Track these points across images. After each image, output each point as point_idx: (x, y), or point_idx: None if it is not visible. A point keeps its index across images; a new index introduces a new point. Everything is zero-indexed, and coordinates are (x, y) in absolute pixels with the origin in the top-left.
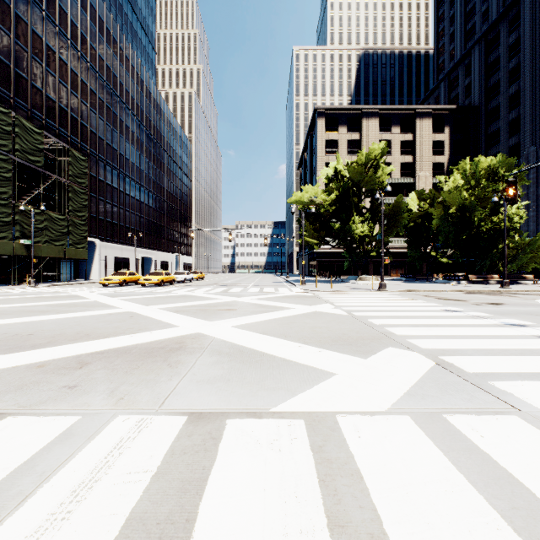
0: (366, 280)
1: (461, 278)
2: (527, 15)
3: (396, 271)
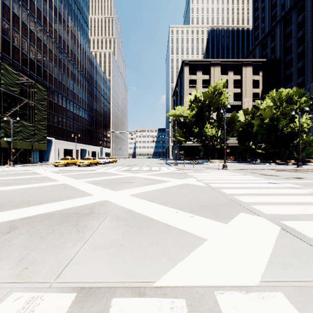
0: (214, 162)
1: (271, 161)
2: (309, 5)
3: (231, 157)
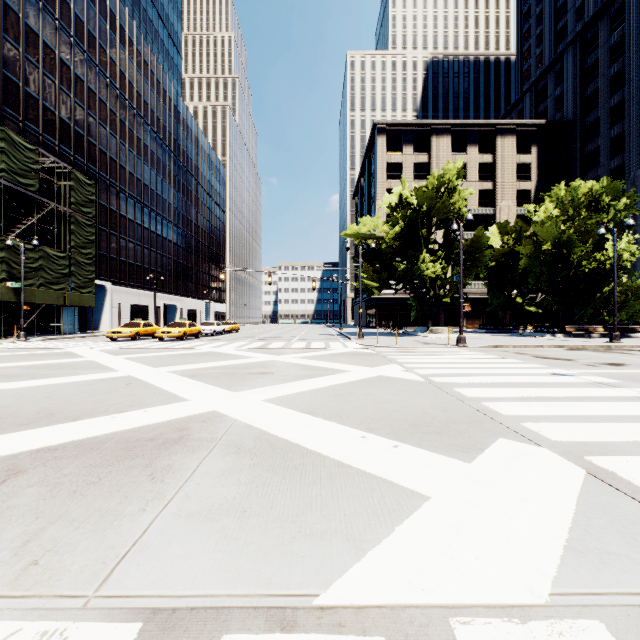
0: (438, 333)
1: (556, 329)
2: (633, 9)
3: (473, 321)
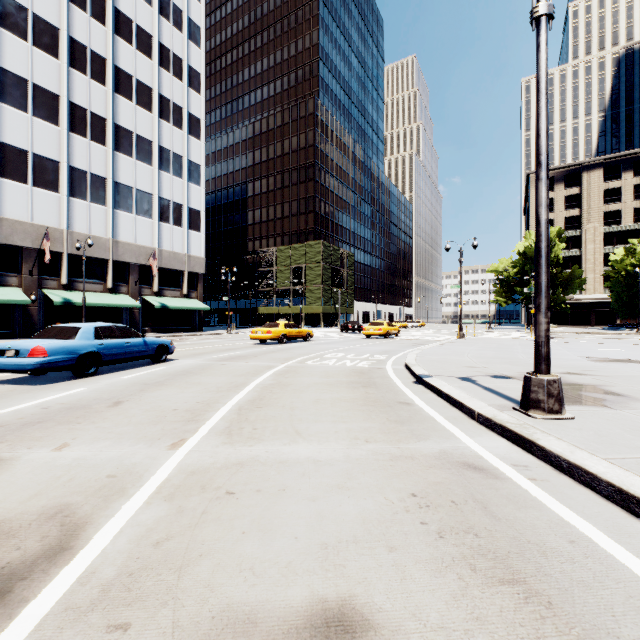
0: None
1: (634, 326)
2: None
3: (628, 321)
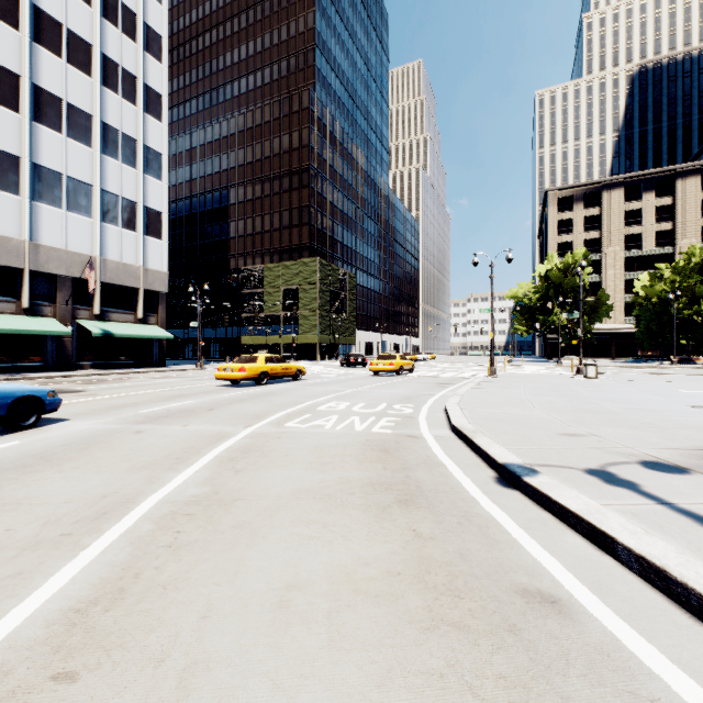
0: (569, 360)
1: (664, 358)
2: None
3: (648, 353)
